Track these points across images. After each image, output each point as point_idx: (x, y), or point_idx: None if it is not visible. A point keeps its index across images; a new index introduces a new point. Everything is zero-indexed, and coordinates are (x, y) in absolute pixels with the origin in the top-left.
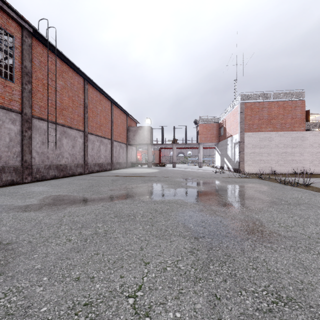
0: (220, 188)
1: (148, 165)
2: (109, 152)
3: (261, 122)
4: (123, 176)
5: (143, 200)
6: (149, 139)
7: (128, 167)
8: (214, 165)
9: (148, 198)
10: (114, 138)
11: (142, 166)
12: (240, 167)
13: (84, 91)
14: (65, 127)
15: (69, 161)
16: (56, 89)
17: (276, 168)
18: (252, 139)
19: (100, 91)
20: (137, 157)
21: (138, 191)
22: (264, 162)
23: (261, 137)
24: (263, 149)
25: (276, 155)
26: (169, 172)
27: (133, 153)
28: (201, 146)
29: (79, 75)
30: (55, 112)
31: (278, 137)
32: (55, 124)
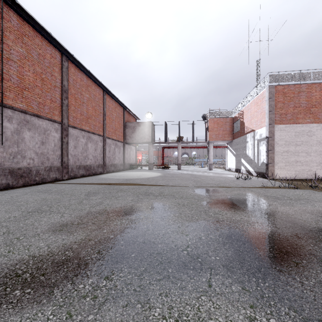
0: (287, 219)
1: (149, 167)
2: (100, 151)
3: (298, 111)
4: (110, 185)
5: (104, 309)
6: (150, 137)
7: (126, 170)
8: (226, 167)
9: (126, 291)
10: (107, 134)
11: (143, 168)
12: (268, 170)
13: (62, 70)
14: (28, 115)
15: (35, 163)
16: (2, 52)
17: (318, 172)
18: (285, 133)
19: (86, 74)
20: (136, 158)
21: (113, 236)
22: (301, 164)
23: (298, 131)
24: (300, 146)
25: (318, 155)
26: (175, 177)
27: (132, 153)
28: (211, 145)
29: (54, 47)
30: (1, 87)
31: (321, 130)
32: (1, 106)
